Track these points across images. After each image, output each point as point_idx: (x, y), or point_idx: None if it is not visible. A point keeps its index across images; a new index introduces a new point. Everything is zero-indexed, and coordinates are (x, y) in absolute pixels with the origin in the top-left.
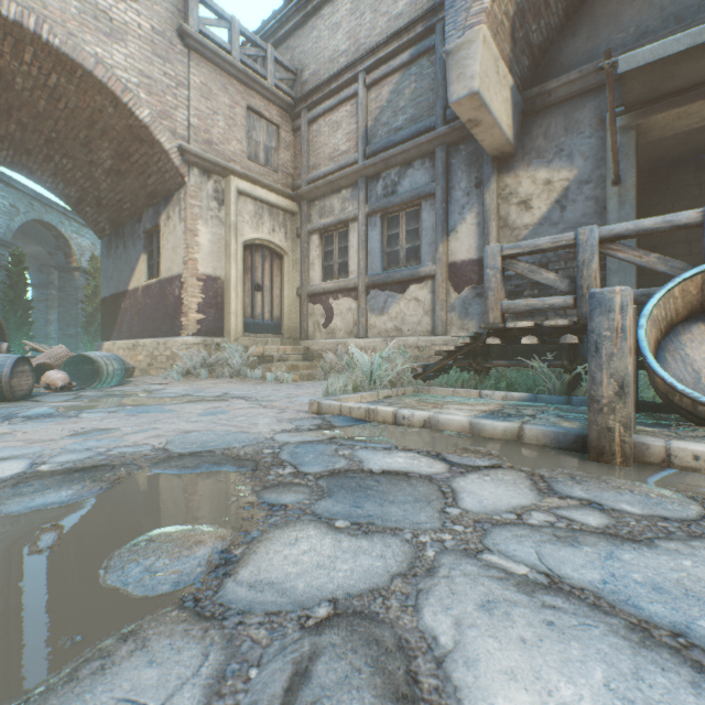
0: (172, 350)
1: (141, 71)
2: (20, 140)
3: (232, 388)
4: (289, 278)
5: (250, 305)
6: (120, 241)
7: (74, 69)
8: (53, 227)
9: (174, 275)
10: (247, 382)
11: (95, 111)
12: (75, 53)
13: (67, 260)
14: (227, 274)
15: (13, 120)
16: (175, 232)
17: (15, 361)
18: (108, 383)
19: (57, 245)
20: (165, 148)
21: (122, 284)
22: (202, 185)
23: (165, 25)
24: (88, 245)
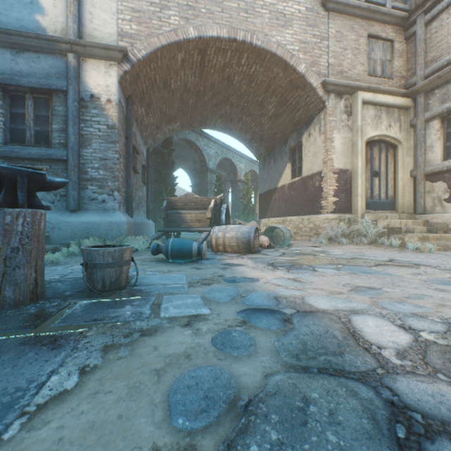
0: (314, 224)
1: (299, 40)
2: (229, 114)
3: (382, 253)
4: (401, 163)
5: (369, 188)
6: (271, 159)
7: (265, 57)
8: (229, 160)
9: (314, 173)
10: (386, 249)
11: (270, 80)
12: (267, 46)
13: (234, 177)
14: (353, 167)
15: (228, 103)
16: (315, 143)
17: (254, 230)
18: (285, 245)
19: (231, 169)
20: (313, 86)
21: (272, 184)
22: (335, 105)
23: (313, 3)
24: (243, 167)
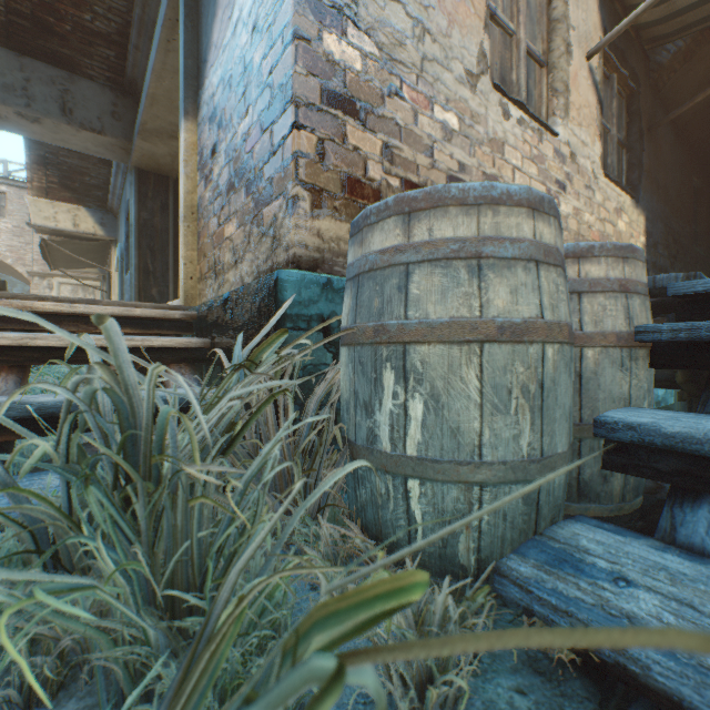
0: None
1: (9, 245)
2: None
3: None
4: None
5: None
6: None
7: None
8: None
9: None
10: None
11: None
12: None
13: None
14: None
15: None
16: None
17: None
18: None
19: None
20: (21, 272)
21: None
22: (41, 283)
23: (21, 223)
24: None
